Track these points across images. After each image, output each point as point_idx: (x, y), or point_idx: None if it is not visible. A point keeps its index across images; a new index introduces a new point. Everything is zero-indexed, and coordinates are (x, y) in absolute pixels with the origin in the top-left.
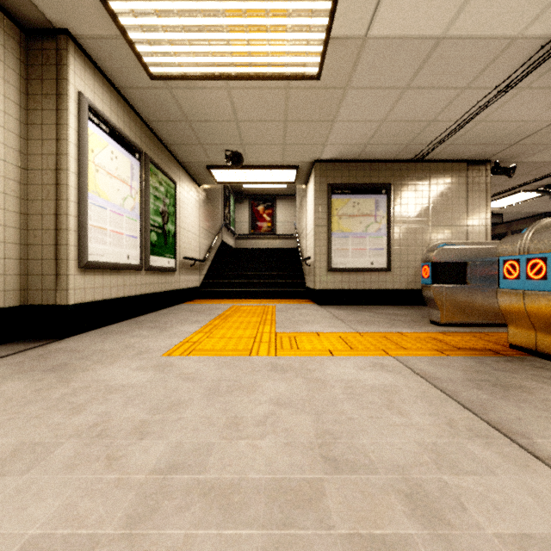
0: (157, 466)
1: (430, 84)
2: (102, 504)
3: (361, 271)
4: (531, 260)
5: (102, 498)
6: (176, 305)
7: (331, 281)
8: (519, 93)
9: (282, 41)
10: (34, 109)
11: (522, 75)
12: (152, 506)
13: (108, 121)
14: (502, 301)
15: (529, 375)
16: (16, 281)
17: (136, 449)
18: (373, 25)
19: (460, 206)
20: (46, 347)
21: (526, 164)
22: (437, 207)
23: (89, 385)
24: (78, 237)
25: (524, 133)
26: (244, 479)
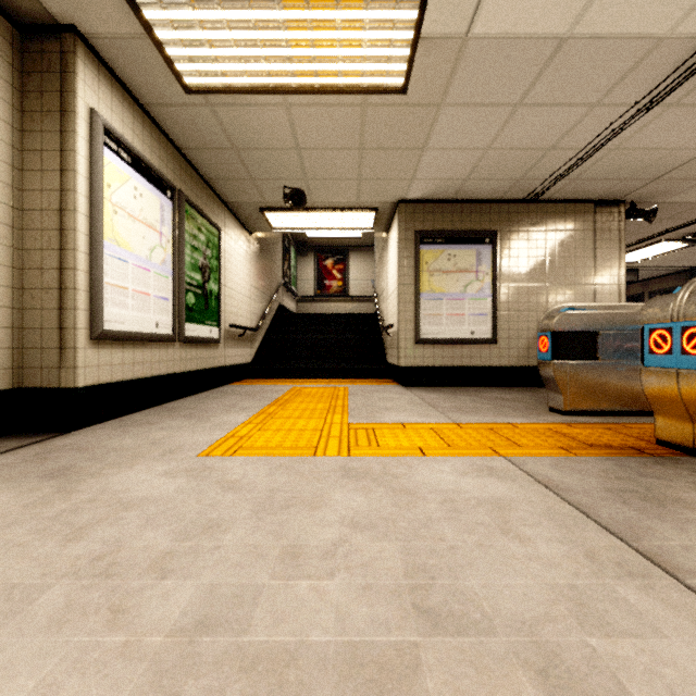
0: (180, 622)
1: (550, 100)
2: (96, 686)
3: (458, 343)
4: (688, 329)
5: (98, 674)
6: (220, 386)
7: (419, 356)
8: (665, 112)
9: (357, 42)
10: (31, 131)
11: (669, 87)
12: (170, 689)
13: (129, 148)
14: (647, 383)
15: (689, 484)
16: (8, 356)
17: (153, 595)
18: (476, 20)
19: (585, 259)
20: (47, 443)
21: (670, 206)
22: (556, 261)
23: (98, 497)
24: (90, 298)
25: (670, 164)
26: (305, 644)
